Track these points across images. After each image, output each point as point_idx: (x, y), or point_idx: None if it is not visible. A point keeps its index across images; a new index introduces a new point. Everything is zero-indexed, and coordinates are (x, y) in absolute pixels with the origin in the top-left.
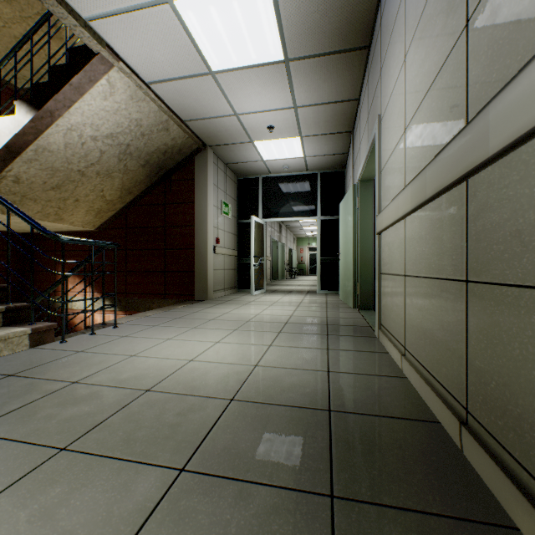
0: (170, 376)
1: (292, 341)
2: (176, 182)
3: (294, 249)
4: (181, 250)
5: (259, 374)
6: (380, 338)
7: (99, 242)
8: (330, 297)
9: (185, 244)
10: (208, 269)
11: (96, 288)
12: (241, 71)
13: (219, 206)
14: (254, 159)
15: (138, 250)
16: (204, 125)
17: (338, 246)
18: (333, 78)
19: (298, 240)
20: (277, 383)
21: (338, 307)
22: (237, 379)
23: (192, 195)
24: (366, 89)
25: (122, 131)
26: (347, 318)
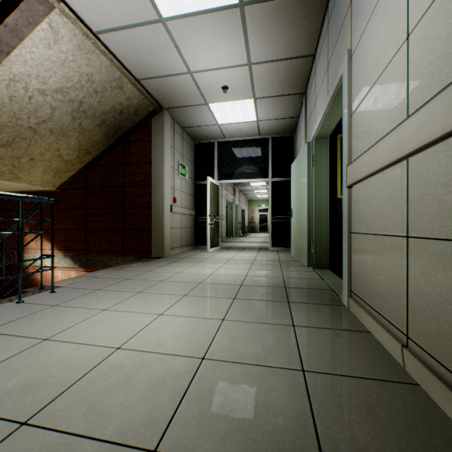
0: (75, 384)
1: (249, 312)
2: (134, 143)
3: (246, 210)
4: (139, 209)
5: (206, 379)
6: (352, 309)
7: (27, 197)
8: (282, 254)
9: (142, 203)
10: (165, 227)
11: (57, 246)
12: (193, 18)
13: (176, 167)
14: (209, 122)
15: (97, 209)
16: (159, 85)
17: (289, 205)
18: (290, 28)
19: (249, 202)
20: (232, 400)
21: (291, 265)
22: (173, 392)
23: (149, 156)
24: (325, 37)
25: (72, 86)
26: (304, 279)
